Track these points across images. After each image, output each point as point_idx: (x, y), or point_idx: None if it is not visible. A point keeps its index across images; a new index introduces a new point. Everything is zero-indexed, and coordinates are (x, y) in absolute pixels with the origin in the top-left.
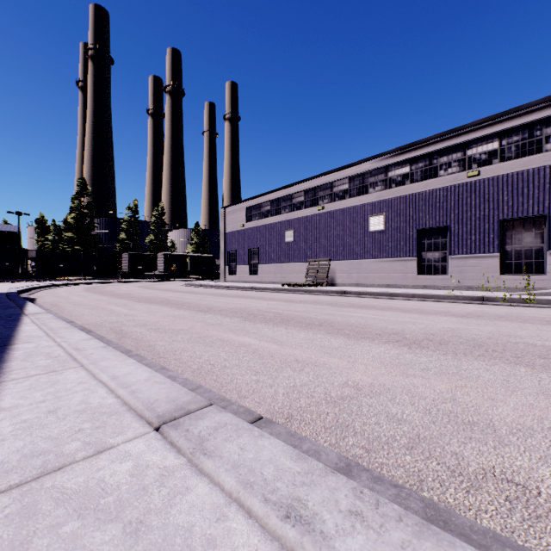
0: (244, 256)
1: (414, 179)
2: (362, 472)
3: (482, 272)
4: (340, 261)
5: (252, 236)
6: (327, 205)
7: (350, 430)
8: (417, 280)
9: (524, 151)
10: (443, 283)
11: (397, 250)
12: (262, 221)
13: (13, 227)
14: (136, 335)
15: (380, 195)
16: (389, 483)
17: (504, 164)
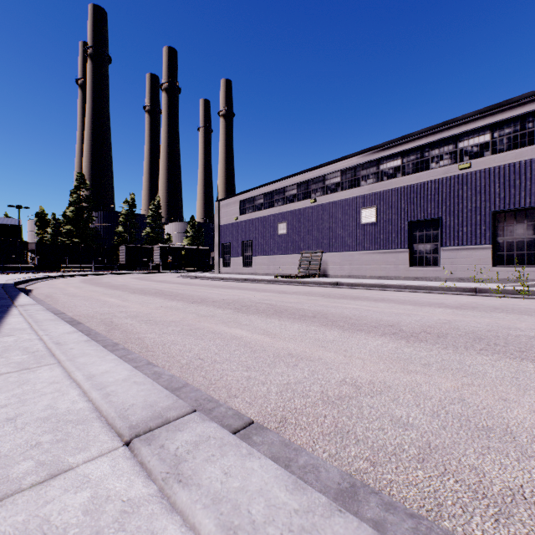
0: (237, 248)
1: (406, 172)
2: (370, 495)
3: (474, 264)
4: (332, 253)
5: (246, 228)
6: (319, 198)
7: (352, 436)
8: (409, 271)
9: (516, 144)
10: (435, 275)
11: (389, 242)
12: (255, 214)
13: (14, 220)
14: (126, 327)
15: (372, 188)
16: (404, 511)
17: (496, 157)
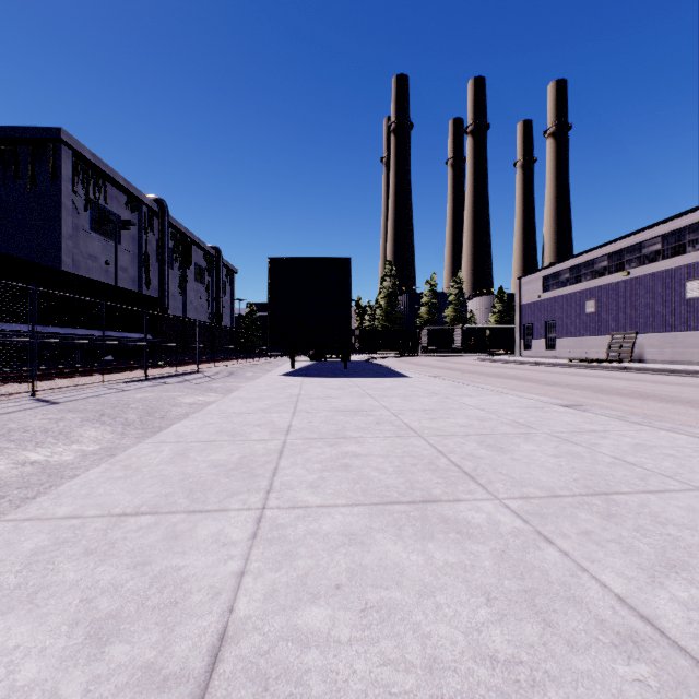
0: (540, 329)
1: None
2: None
3: None
4: (649, 334)
5: (549, 307)
6: (634, 270)
7: None
8: None
9: None
10: None
11: None
12: (559, 291)
13: None
14: None
15: None
16: None
17: None
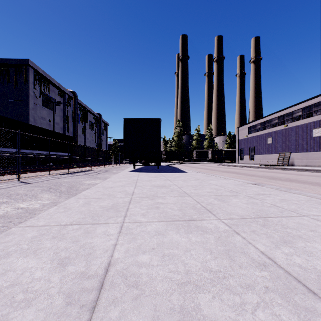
0: (247, 151)
1: None
2: None
3: None
4: (296, 153)
5: (251, 141)
6: (289, 124)
7: None
8: None
9: None
10: None
11: None
12: (255, 133)
13: None
14: None
15: (319, 117)
16: None
17: None
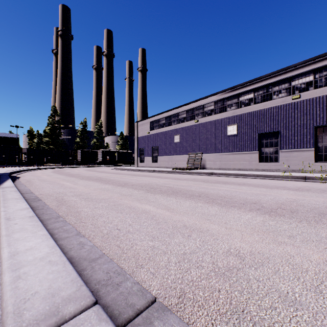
0: (149, 151)
1: (256, 101)
2: None
3: (302, 160)
4: (208, 154)
5: (154, 139)
6: (200, 119)
7: (247, 317)
8: (259, 165)
9: None
10: (276, 168)
11: (245, 147)
12: (160, 130)
13: (14, 135)
14: (71, 203)
15: (234, 112)
16: None
17: (317, 90)
